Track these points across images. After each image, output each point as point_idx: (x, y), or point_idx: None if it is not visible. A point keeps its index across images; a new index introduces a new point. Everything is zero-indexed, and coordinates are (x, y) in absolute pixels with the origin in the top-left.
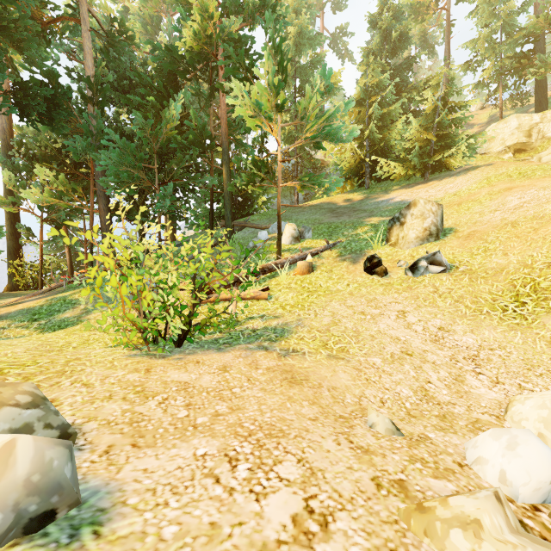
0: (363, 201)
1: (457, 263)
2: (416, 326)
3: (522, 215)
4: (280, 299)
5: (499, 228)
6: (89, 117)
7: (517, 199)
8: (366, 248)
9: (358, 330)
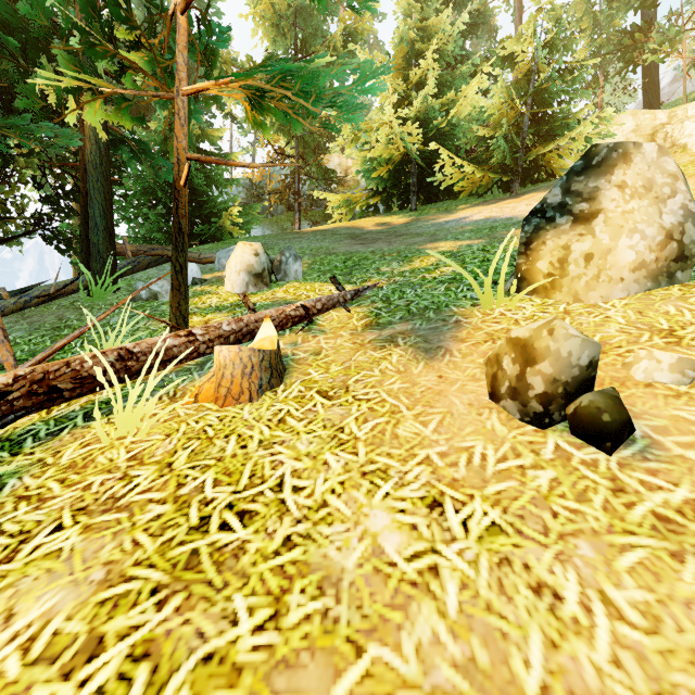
0: (411, 223)
1: None
2: None
3: None
4: None
5: None
6: None
7: None
8: (453, 302)
9: None
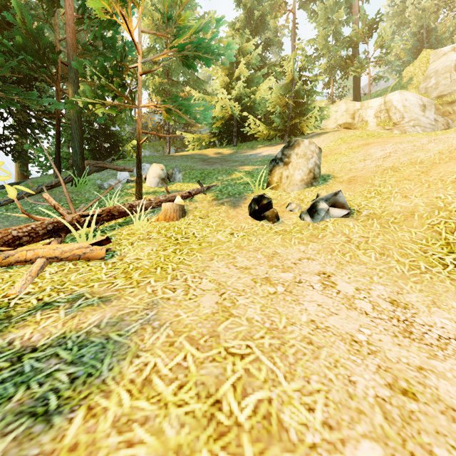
0: (233, 154)
1: (355, 206)
2: (360, 302)
3: (396, 162)
4: (127, 257)
5: (381, 173)
6: None
7: (380, 151)
8: (245, 192)
9: (276, 325)
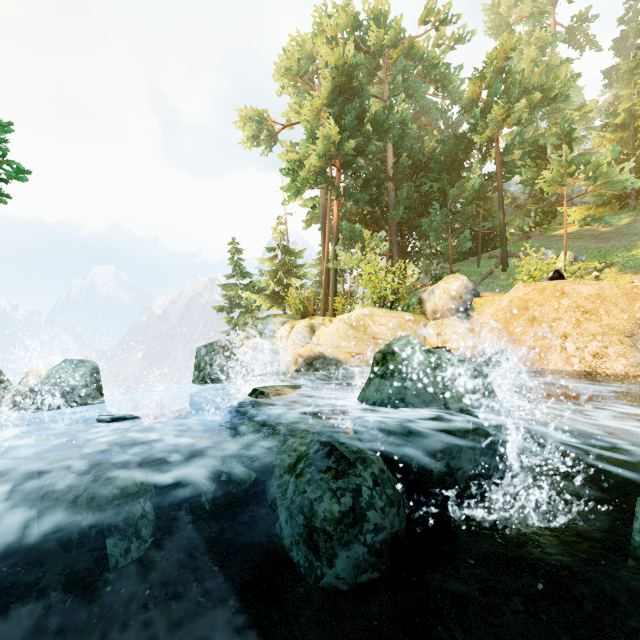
0: (630, 224)
1: None
2: None
3: None
4: None
5: None
6: (389, 191)
7: None
8: None
9: None
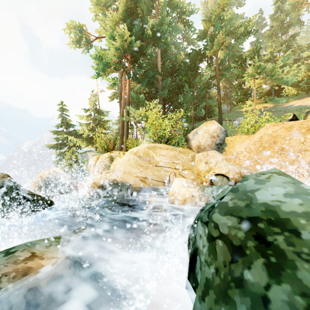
0: (275, 107)
1: None
2: None
3: None
4: None
5: None
6: (159, 80)
7: None
8: None
9: None
